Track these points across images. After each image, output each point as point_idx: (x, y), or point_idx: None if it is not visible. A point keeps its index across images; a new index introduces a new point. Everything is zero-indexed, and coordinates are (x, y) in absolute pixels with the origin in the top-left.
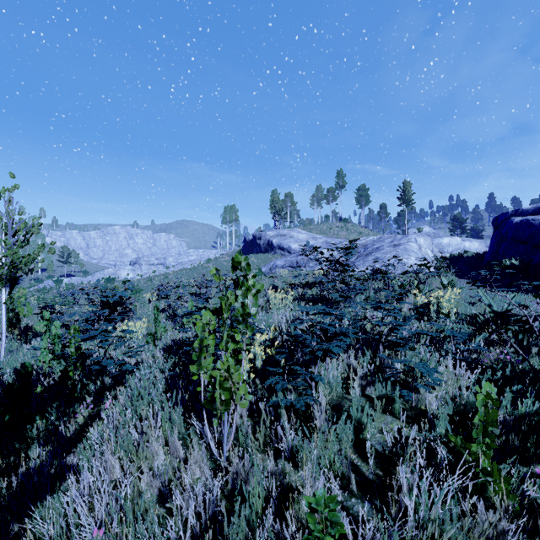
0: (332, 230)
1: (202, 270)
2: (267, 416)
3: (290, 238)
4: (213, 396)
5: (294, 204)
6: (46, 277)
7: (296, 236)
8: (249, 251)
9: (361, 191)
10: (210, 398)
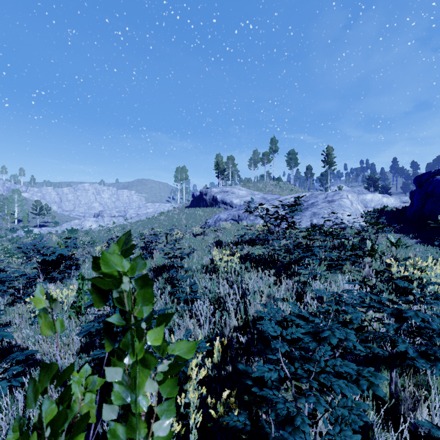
0: (267, 188)
1: (155, 222)
2: None
3: (232, 194)
4: None
5: (234, 165)
6: (21, 227)
7: (237, 192)
8: (196, 205)
9: (291, 155)
10: None
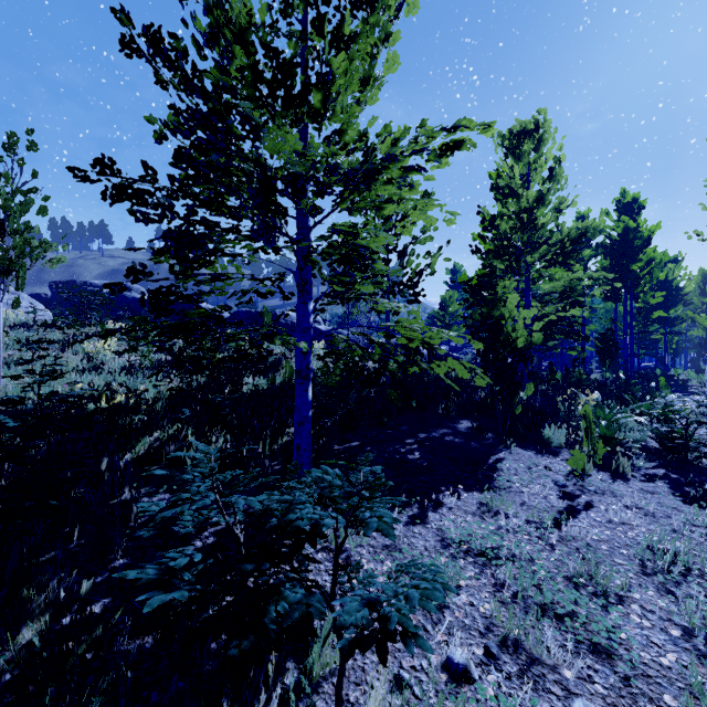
0: None
1: None
2: None
3: None
4: None
5: None
6: None
7: None
8: None
9: None
10: None
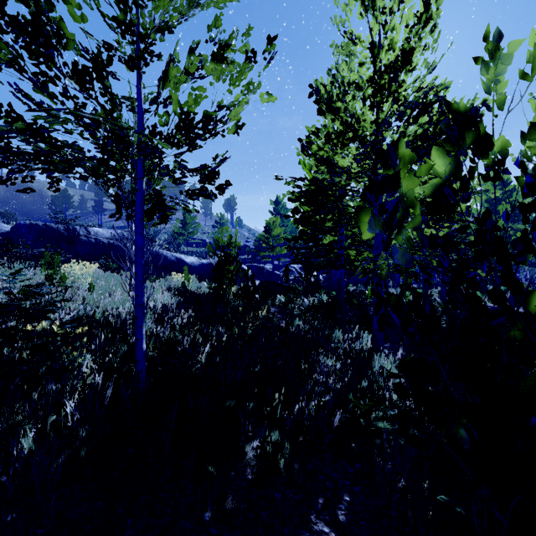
0: None
1: None
2: None
3: None
4: None
5: None
6: None
7: None
8: None
9: None
10: None
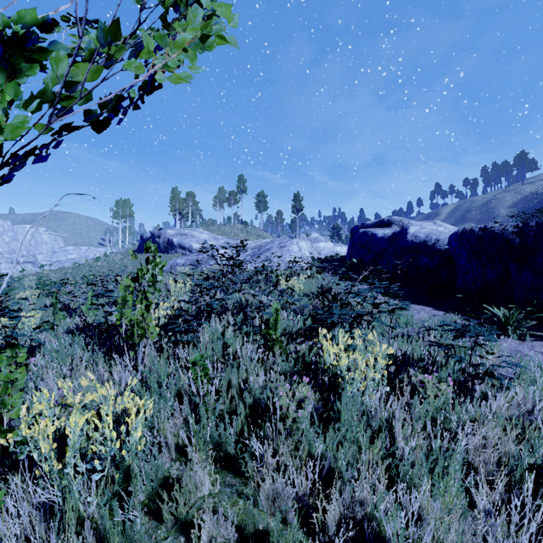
0: (233, 232)
1: (89, 269)
2: (169, 354)
3: (192, 237)
4: (132, 332)
5: (196, 204)
6: None
7: (198, 236)
8: None
9: (260, 197)
10: (130, 334)
